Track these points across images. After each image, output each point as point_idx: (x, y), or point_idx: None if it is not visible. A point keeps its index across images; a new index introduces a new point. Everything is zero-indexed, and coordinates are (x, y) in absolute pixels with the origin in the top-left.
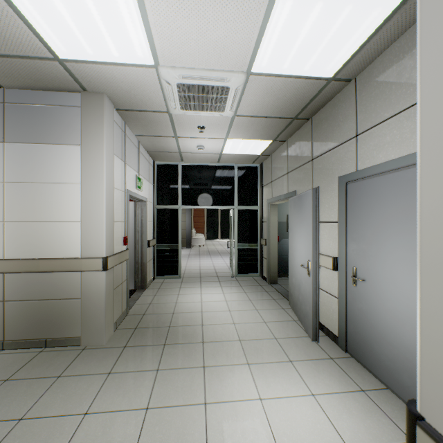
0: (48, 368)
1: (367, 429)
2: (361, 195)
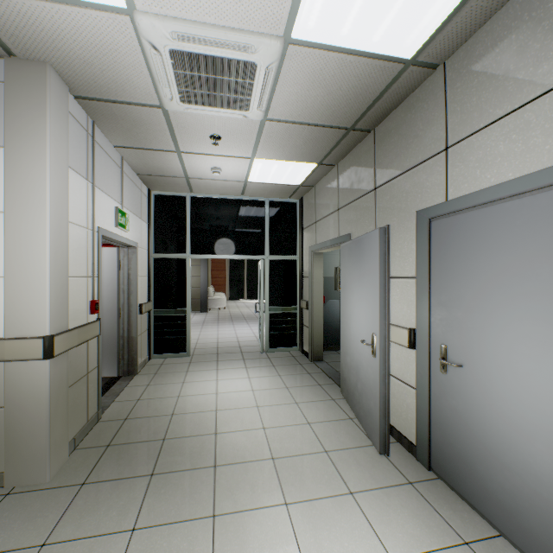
0: None
1: None
2: (455, 237)
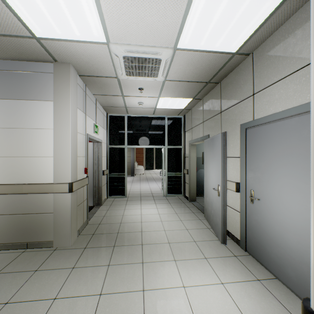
0: (28, 264)
1: (262, 309)
2: (257, 137)
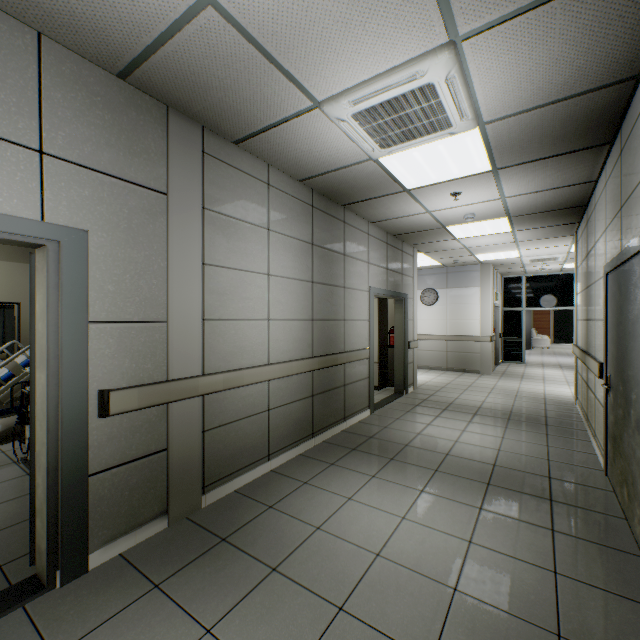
0: (472, 375)
1: None
2: None
